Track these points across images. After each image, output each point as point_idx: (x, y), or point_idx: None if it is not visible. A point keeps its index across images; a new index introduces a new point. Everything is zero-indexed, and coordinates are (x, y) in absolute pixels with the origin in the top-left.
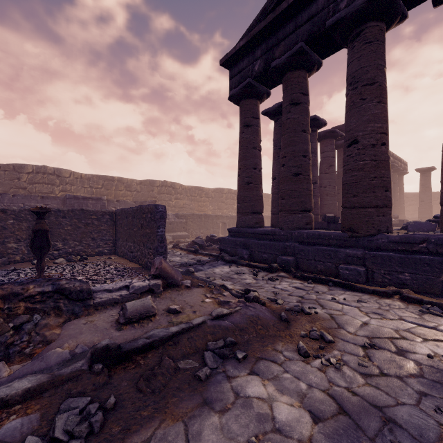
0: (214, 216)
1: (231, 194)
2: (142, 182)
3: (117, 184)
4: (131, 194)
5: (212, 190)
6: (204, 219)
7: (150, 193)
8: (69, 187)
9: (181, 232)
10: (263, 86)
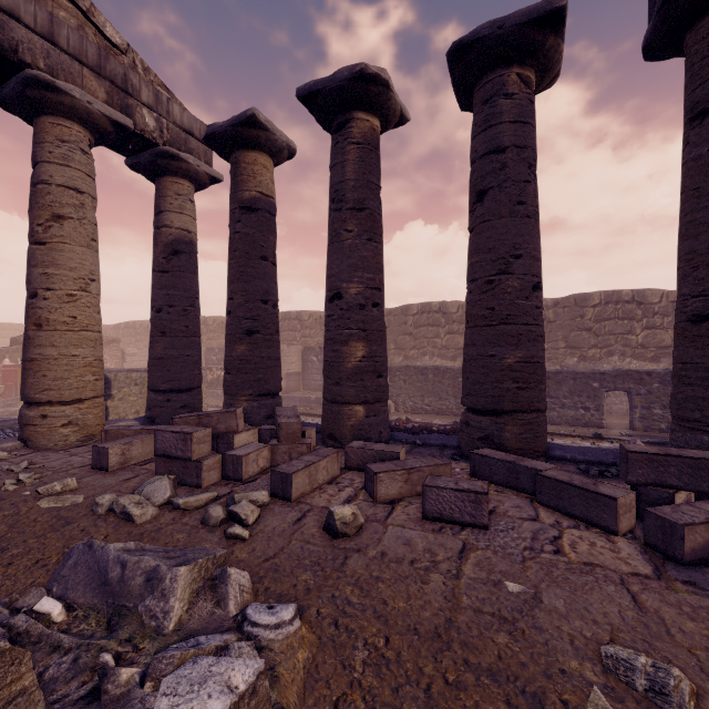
0: (458, 370)
1: (620, 304)
2: (391, 311)
3: None
4: None
5: (549, 303)
6: (433, 377)
7: (402, 328)
8: (308, 332)
9: None
10: (146, 151)
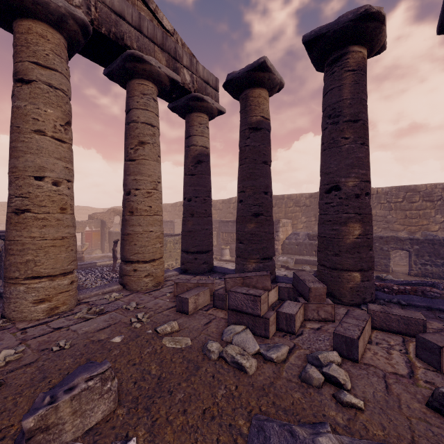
0: (375, 237)
1: None
2: (312, 195)
3: (286, 201)
4: (300, 209)
5: None
6: None
7: None
8: None
9: (311, 256)
10: (182, 97)
